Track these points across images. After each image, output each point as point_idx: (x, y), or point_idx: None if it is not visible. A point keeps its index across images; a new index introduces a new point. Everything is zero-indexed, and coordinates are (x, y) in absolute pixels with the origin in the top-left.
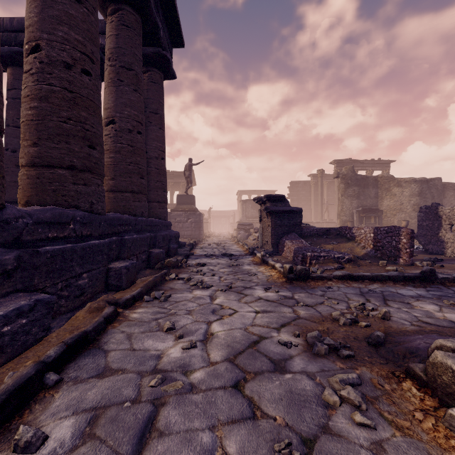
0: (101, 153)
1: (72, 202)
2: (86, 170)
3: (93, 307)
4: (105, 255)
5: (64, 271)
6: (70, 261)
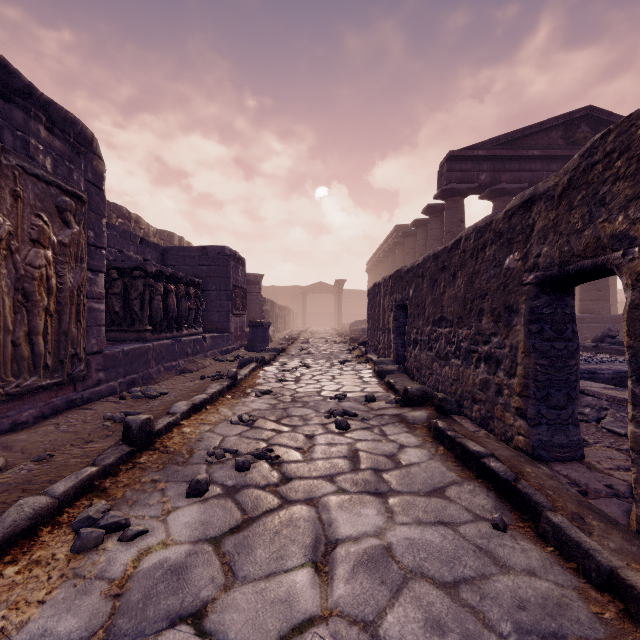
0: (605, 292)
1: (590, 312)
2: (596, 300)
3: (586, 341)
4: (599, 329)
5: (579, 331)
6: (581, 329)
